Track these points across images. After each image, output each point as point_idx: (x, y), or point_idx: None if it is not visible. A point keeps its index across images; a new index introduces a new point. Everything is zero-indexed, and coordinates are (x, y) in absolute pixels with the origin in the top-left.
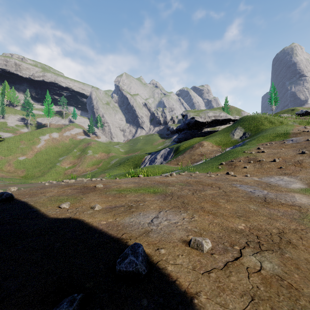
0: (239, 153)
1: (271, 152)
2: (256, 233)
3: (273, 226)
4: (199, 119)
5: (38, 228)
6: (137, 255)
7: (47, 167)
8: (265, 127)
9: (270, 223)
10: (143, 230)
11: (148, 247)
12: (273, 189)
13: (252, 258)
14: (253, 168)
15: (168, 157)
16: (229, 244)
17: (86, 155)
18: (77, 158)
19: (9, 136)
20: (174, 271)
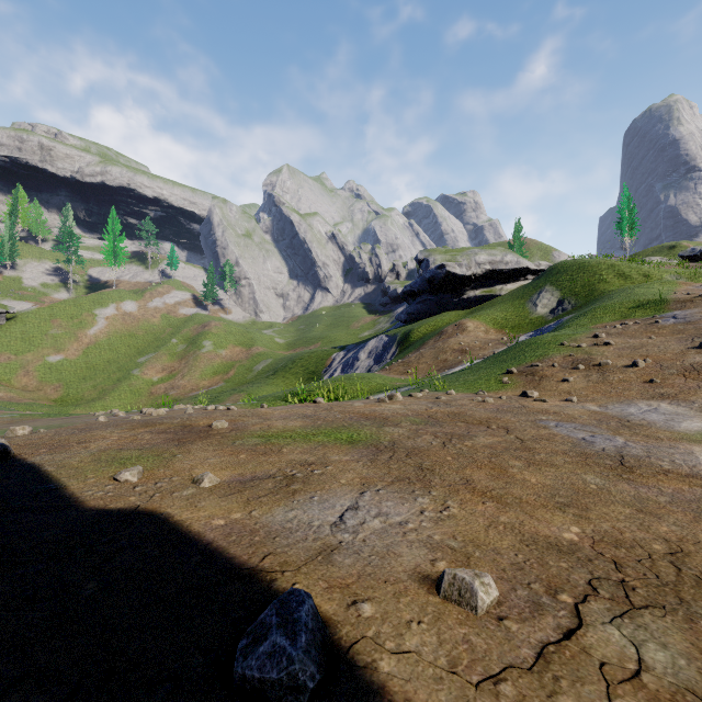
0: (549, 348)
1: (625, 344)
2: (611, 554)
3: (654, 533)
4: (457, 270)
5: (50, 537)
6: (294, 628)
7: (111, 378)
8: (609, 286)
9: (642, 525)
10: (317, 544)
11: (330, 597)
12: (639, 433)
13: (610, 632)
14: (584, 383)
15: (384, 357)
16: (545, 587)
17: (200, 352)
18: (178, 359)
19: (26, 310)
20: (398, 677)
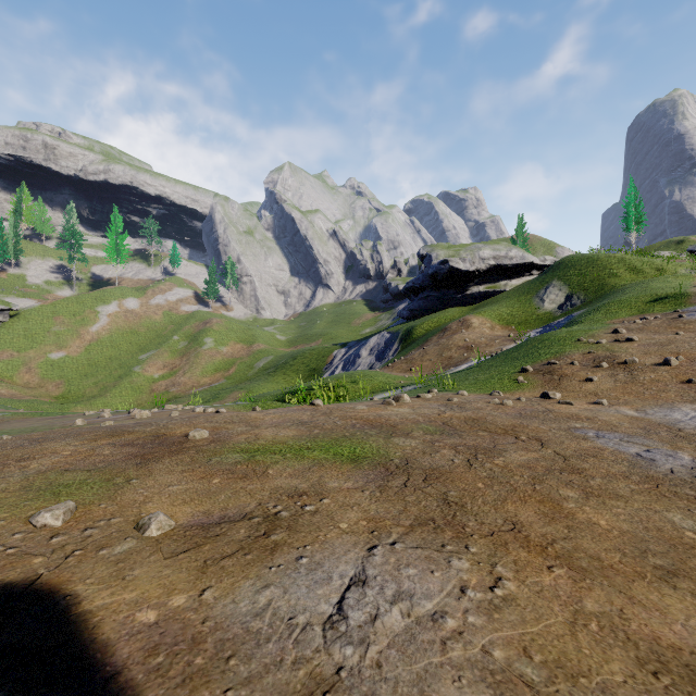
0: (565, 344)
1: (650, 340)
2: None
3: None
4: (460, 265)
5: None
6: None
7: (112, 375)
8: (621, 281)
9: None
10: (299, 676)
11: None
12: None
13: None
14: (610, 383)
15: (386, 354)
16: None
17: (201, 349)
18: (179, 356)
19: (29, 307)
20: None
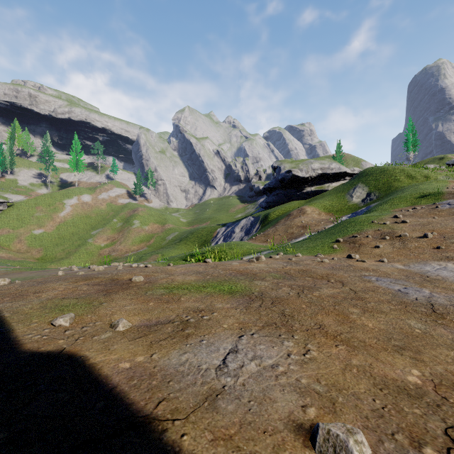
0: (364, 224)
1: (416, 222)
2: None
3: None
4: (299, 174)
5: None
6: None
7: (74, 245)
8: (401, 184)
9: None
10: (204, 389)
11: (214, 452)
12: (438, 285)
13: None
14: (390, 249)
15: (251, 230)
16: (408, 438)
17: (131, 228)
18: (117, 232)
19: (20, 200)
20: None
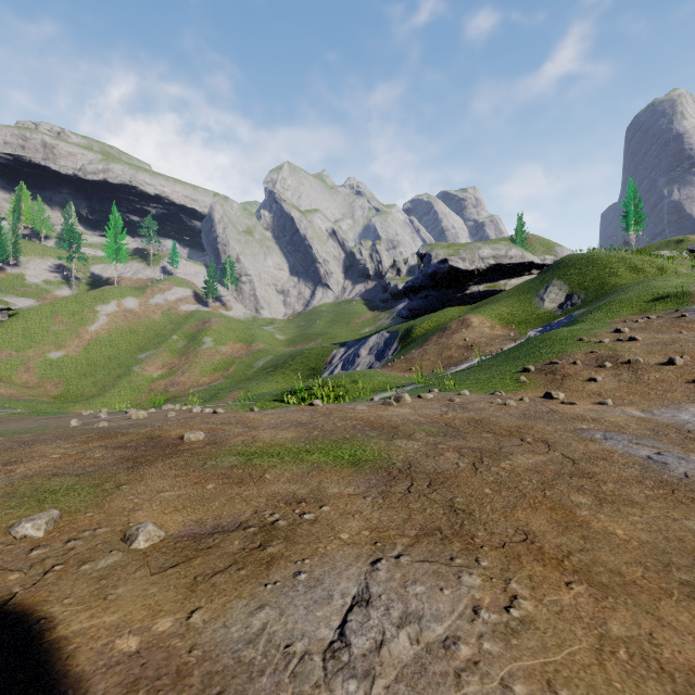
0: (567, 343)
1: (653, 340)
2: None
3: None
4: (460, 265)
5: None
6: None
7: (111, 375)
8: (621, 280)
9: None
10: None
11: None
12: None
13: None
14: (614, 383)
15: (386, 353)
16: None
17: (200, 349)
18: (179, 355)
19: (28, 306)
20: None
